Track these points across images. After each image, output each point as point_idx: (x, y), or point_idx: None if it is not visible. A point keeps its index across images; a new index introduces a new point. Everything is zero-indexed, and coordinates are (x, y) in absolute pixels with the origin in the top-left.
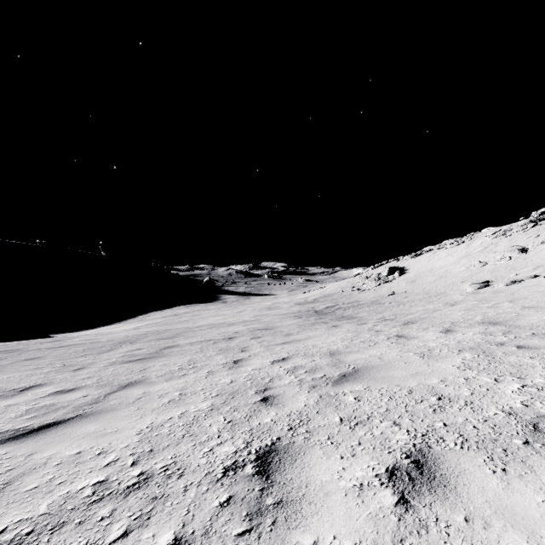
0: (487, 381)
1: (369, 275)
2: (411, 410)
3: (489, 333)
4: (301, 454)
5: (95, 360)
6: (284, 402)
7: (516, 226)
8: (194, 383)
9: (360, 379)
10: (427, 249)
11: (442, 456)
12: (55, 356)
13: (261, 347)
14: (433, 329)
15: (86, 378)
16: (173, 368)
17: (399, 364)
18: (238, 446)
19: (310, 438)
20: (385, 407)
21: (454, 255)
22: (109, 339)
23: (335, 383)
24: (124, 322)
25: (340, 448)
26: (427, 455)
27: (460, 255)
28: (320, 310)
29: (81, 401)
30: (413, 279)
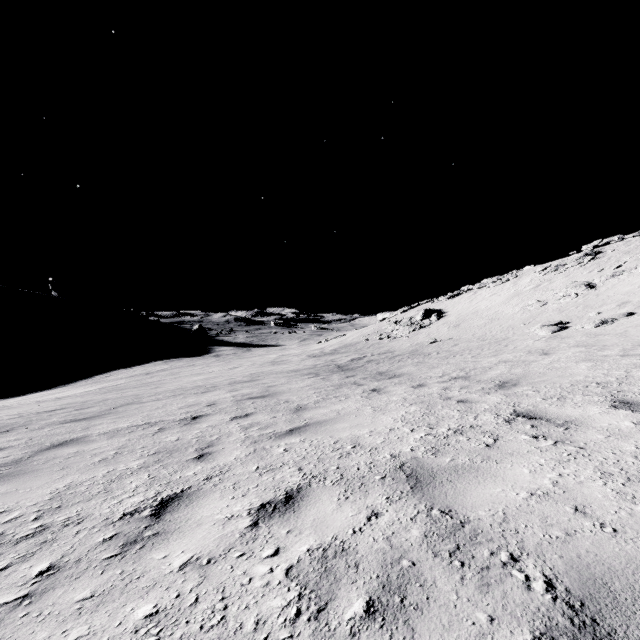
0: None
1: (398, 320)
2: None
3: None
4: None
5: None
6: None
7: (570, 260)
8: None
9: None
10: (466, 289)
11: None
12: None
13: (243, 442)
14: (583, 400)
15: None
16: None
17: None
18: None
19: None
20: None
21: (500, 294)
22: None
23: None
24: (72, 385)
25: None
26: None
27: (508, 295)
28: (344, 364)
29: None
30: (456, 323)
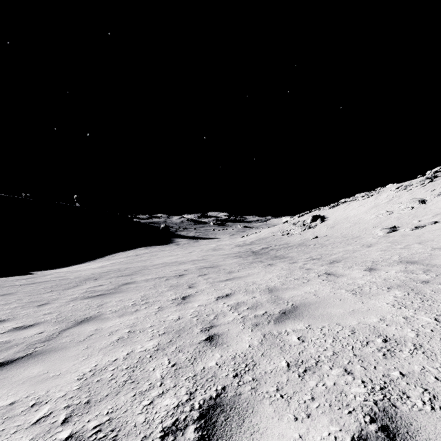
0: (427, 320)
1: (295, 222)
2: (360, 354)
3: (410, 271)
4: (249, 411)
5: (60, 296)
6: (229, 342)
7: (415, 182)
8: (144, 320)
9: (300, 316)
10: (343, 201)
11: (413, 420)
12: (25, 292)
13: (206, 283)
14: (357, 268)
15: (47, 314)
16: (127, 303)
17: (335, 301)
18: (180, 398)
19: (257, 388)
20: (331, 350)
21: (365, 205)
22: (76, 276)
23: (276, 321)
24: (94, 261)
25: (292, 404)
26: (394, 418)
27: (370, 206)
28: (256, 251)
29: (35, 338)
30: (332, 225)
